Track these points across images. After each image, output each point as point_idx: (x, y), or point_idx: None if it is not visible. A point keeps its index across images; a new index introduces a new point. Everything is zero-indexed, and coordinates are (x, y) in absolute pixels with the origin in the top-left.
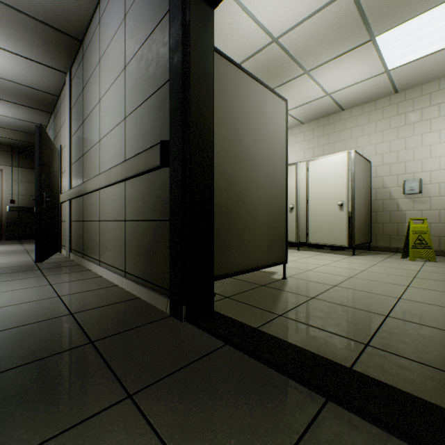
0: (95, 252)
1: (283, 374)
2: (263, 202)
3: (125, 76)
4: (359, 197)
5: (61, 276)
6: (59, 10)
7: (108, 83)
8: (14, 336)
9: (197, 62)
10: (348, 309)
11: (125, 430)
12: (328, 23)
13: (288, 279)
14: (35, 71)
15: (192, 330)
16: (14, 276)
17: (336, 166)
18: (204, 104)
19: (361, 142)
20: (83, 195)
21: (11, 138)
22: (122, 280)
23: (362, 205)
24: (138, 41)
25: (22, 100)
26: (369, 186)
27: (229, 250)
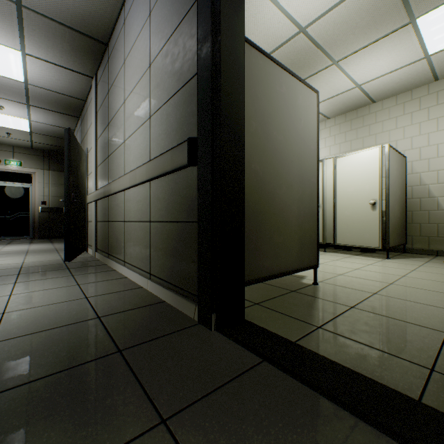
0: (120, 253)
1: (337, 404)
2: (294, 202)
3: (150, 74)
4: (393, 195)
5: (88, 276)
6: (86, 14)
7: (133, 83)
8: (44, 340)
9: (227, 52)
10: (397, 322)
11: None
12: (362, 7)
13: (320, 285)
14: (63, 77)
15: (223, 341)
16: (45, 275)
17: (368, 162)
18: (234, 97)
19: (395, 136)
20: (108, 195)
21: (43, 142)
22: (147, 282)
23: (397, 204)
24: (163, 37)
25: (52, 106)
26: (404, 183)
27: (258, 253)
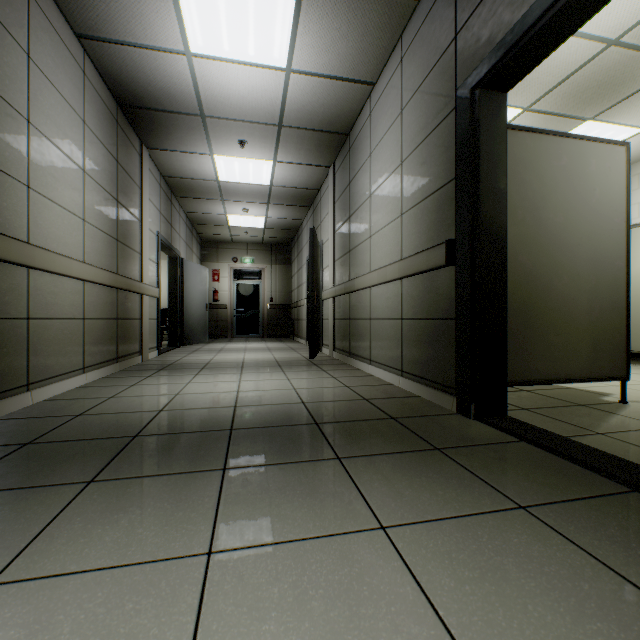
0: (364, 351)
1: (585, 468)
2: (582, 294)
3: (401, 172)
4: None
5: (337, 372)
6: (333, 115)
7: (381, 178)
8: (335, 406)
9: (487, 159)
10: None
11: (440, 460)
12: None
13: (631, 404)
14: (303, 173)
15: (482, 426)
16: (301, 368)
17: None
18: (494, 198)
19: None
20: (350, 292)
21: (272, 236)
22: (399, 379)
23: None
24: (417, 137)
25: (288, 201)
26: None
27: (526, 354)
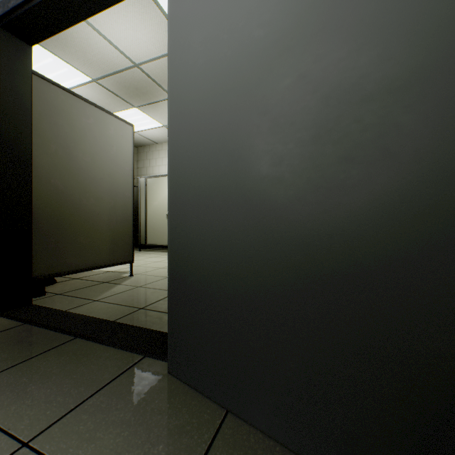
0: None
1: (57, 331)
2: (105, 211)
3: None
4: None
5: None
6: None
7: None
8: None
9: (9, 91)
10: (157, 290)
11: None
12: None
13: (135, 276)
14: None
15: None
16: None
17: None
18: (19, 127)
19: None
20: None
21: None
22: None
23: None
24: None
25: None
26: None
27: (60, 253)
